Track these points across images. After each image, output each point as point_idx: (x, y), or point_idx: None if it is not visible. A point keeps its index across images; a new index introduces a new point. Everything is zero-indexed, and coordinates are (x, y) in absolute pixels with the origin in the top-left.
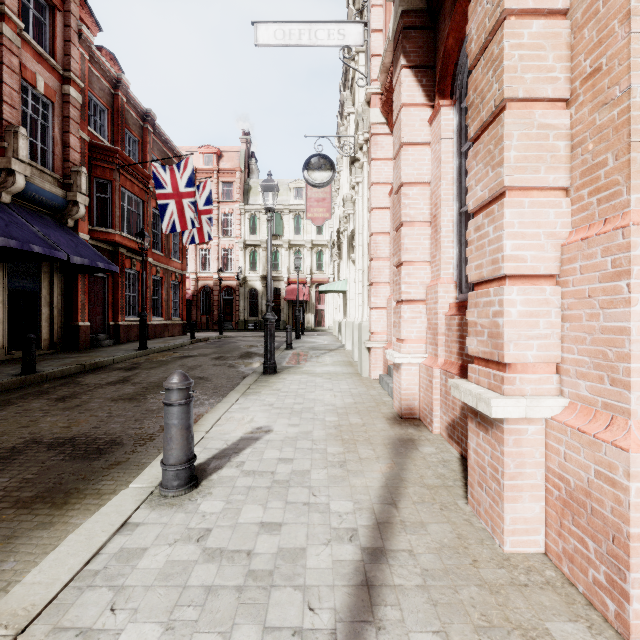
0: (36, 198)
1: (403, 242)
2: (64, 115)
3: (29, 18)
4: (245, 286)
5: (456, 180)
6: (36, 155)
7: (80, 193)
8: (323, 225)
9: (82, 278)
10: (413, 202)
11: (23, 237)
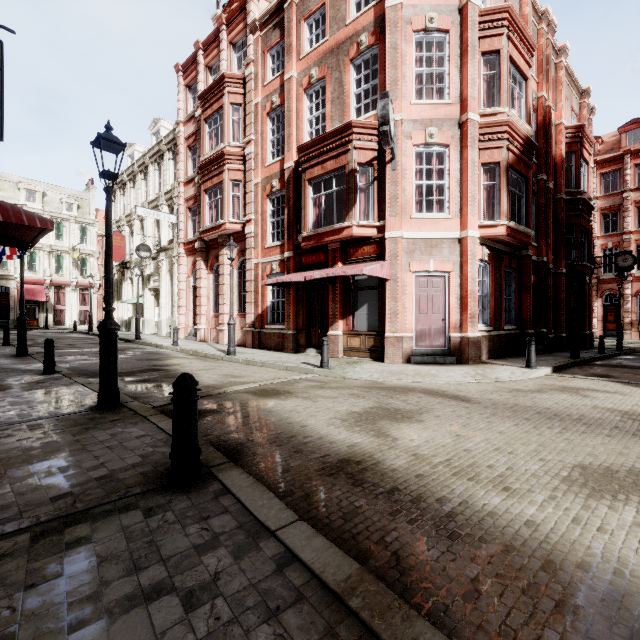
0: None
1: (201, 301)
2: None
3: None
4: None
5: (213, 289)
6: None
7: None
8: (63, 232)
9: None
10: (203, 291)
11: None
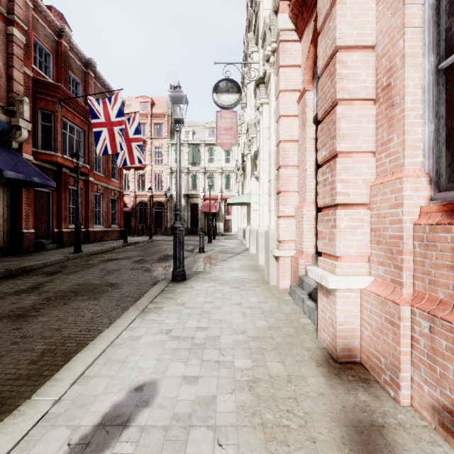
0: None
1: (339, 126)
2: (8, 52)
3: None
4: (171, 202)
5: (429, 24)
6: None
7: (23, 119)
8: (230, 156)
9: (26, 192)
10: (352, 72)
11: None
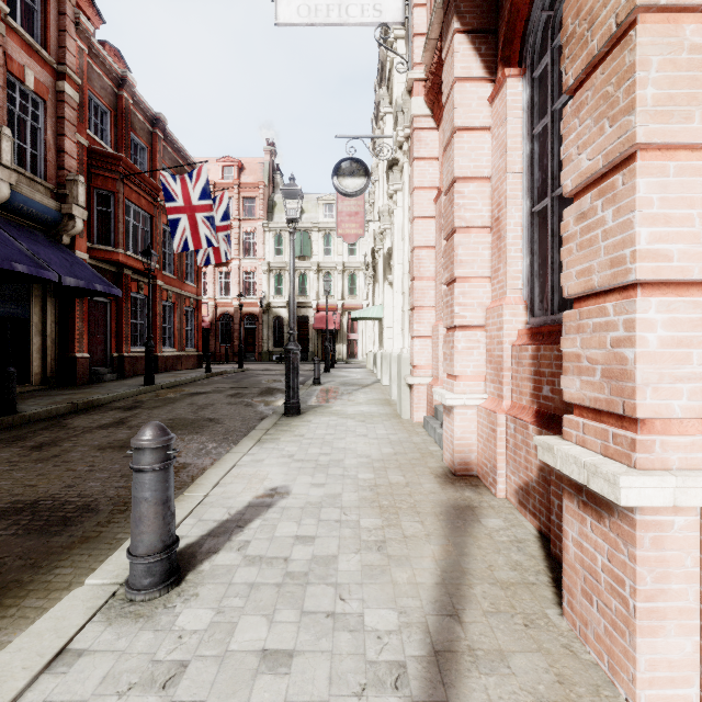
0: (24, 210)
1: (456, 253)
2: (58, 116)
3: (17, 3)
4: (269, 313)
5: (526, 171)
6: (25, 161)
7: (77, 205)
8: (356, 245)
9: (80, 303)
10: (469, 202)
11: (5, 254)
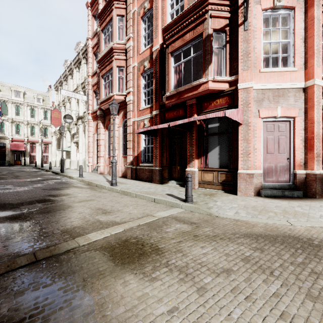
0: None
1: (100, 148)
2: None
3: None
4: None
5: (108, 141)
6: None
7: None
8: (34, 113)
9: None
10: (102, 142)
11: None
